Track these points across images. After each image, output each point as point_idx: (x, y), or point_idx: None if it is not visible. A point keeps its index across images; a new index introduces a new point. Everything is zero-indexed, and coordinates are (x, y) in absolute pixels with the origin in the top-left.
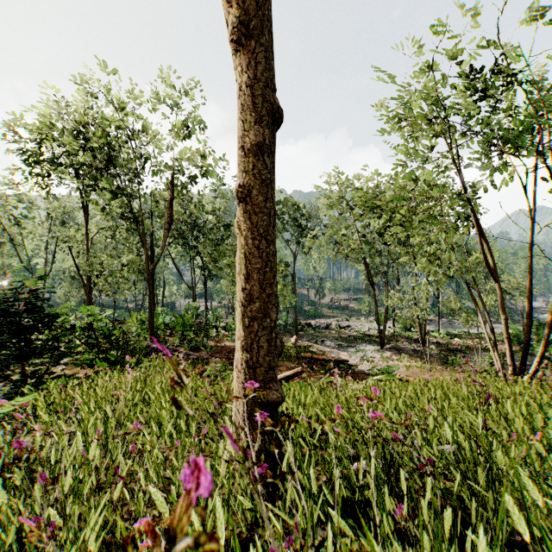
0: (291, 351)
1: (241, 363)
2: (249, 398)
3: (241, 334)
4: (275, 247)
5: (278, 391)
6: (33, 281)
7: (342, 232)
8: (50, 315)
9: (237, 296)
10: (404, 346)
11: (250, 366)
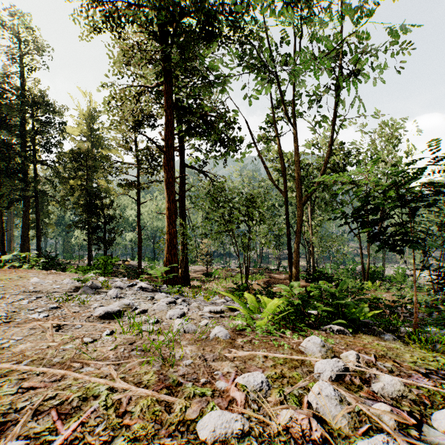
0: None
1: None
2: None
3: None
4: None
5: None
6: None
7: None
8: None
9: None
10: None
11: None
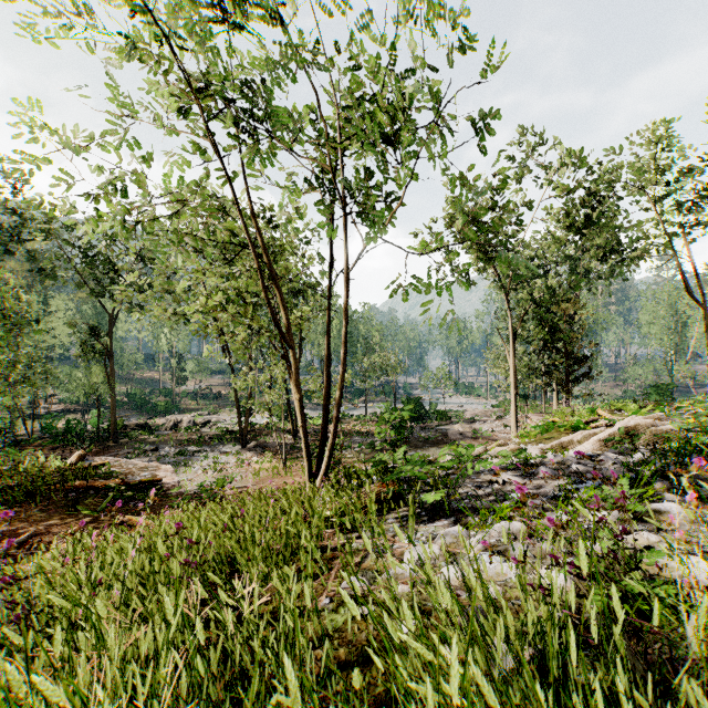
0: (55, 480)
1: None
2: None
3: None
4: None
5: None
6: None
7: (183, 285)
8: None
9: None
10: (273, 441)
11: None
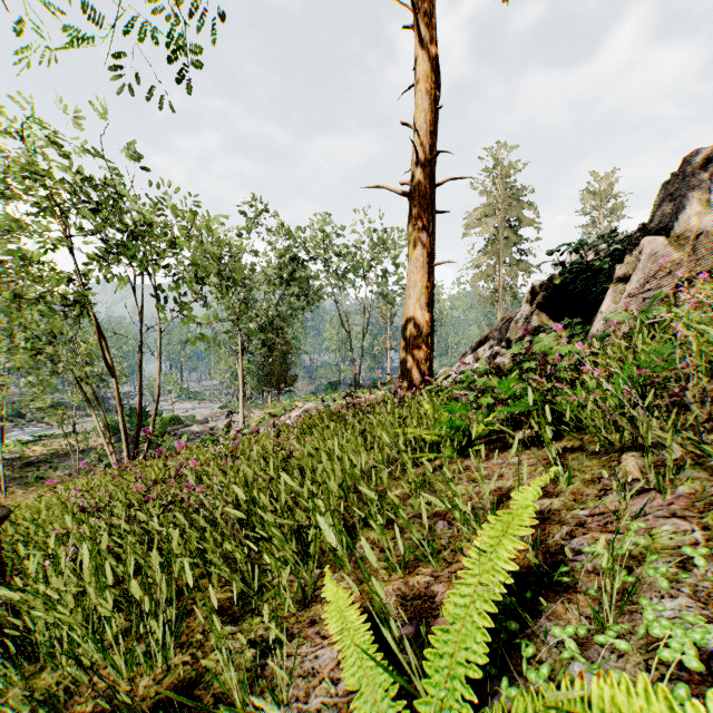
0: None
1: None
2: None
3: None
4: None
5: (7, 507)
6: None
7: None
8: None
9: None
10: None
11: None
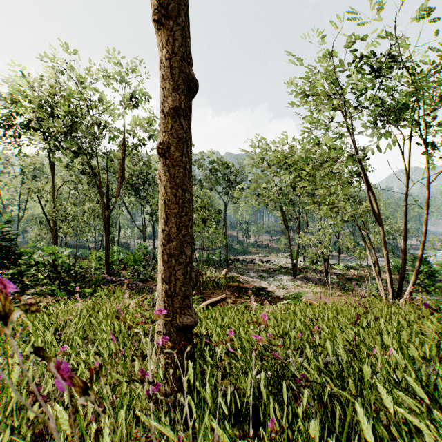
0: (222, 281)
1: (162, 293)
2: (168, 323)
3: (161, 268)
4: (191, 195)
5: (192, 316)
6: (0, 225)
7: (263, 186)
8: (15, 253)
9: (159, 236)
10: (312, 276)
11: (169, 296)
